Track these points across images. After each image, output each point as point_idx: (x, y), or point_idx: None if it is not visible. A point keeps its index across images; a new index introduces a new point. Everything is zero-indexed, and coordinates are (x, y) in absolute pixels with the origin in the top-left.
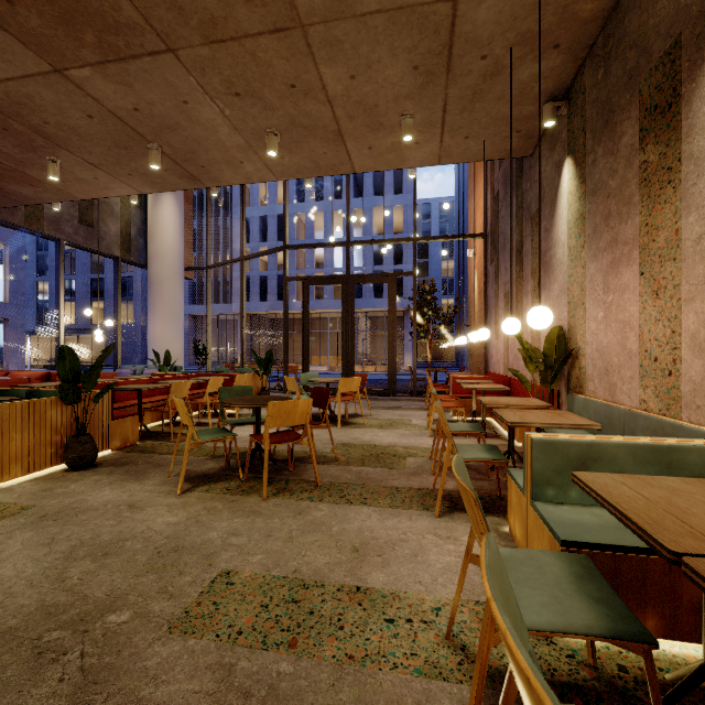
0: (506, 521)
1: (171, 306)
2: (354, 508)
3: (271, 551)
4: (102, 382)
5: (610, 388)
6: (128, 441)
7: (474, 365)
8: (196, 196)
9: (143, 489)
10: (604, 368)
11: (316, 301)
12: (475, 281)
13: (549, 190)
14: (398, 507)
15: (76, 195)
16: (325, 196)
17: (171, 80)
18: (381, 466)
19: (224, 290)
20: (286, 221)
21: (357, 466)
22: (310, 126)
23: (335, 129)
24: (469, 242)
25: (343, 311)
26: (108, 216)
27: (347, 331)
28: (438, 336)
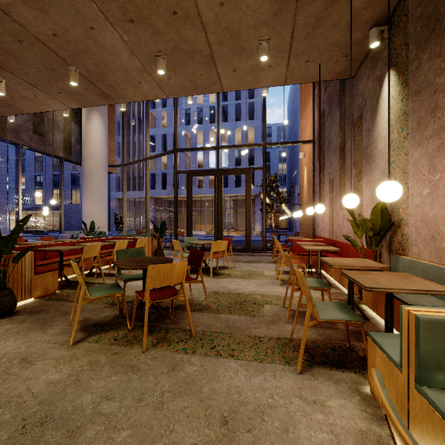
0: (363, 379)
1: (98, 191)
2: (222, 362)
3: (139, 424)
4: (35, 245)
5: (437, 252)
6: (48, 290)
7: (304, 231)
8: (120, 121)
9: (42, 339)
10: (430, 235)
11: (198, 189)
12: (305, 174)
13: (370, 99)
14: (262, 360)
15: (23, 109)
16: (204, 121)
17: (78, 7)
18: (245, 314)
19: (138, 182)
20: (176, 133)
21: (225, 314)
22: (189, 50)
23: (208, 53)
24: (300, 148)
25: (215, 194)
26: (54, 129)
27: (218, 207)
28: (280, 211)
